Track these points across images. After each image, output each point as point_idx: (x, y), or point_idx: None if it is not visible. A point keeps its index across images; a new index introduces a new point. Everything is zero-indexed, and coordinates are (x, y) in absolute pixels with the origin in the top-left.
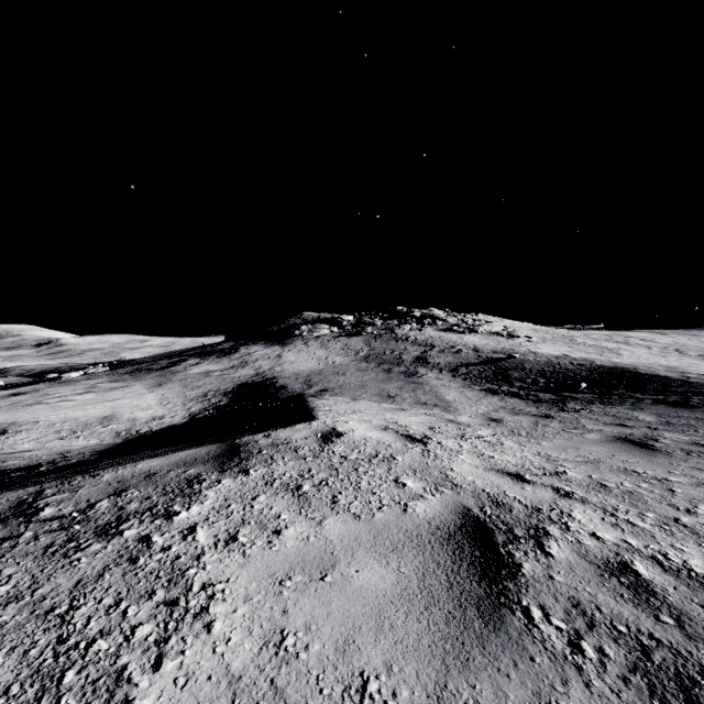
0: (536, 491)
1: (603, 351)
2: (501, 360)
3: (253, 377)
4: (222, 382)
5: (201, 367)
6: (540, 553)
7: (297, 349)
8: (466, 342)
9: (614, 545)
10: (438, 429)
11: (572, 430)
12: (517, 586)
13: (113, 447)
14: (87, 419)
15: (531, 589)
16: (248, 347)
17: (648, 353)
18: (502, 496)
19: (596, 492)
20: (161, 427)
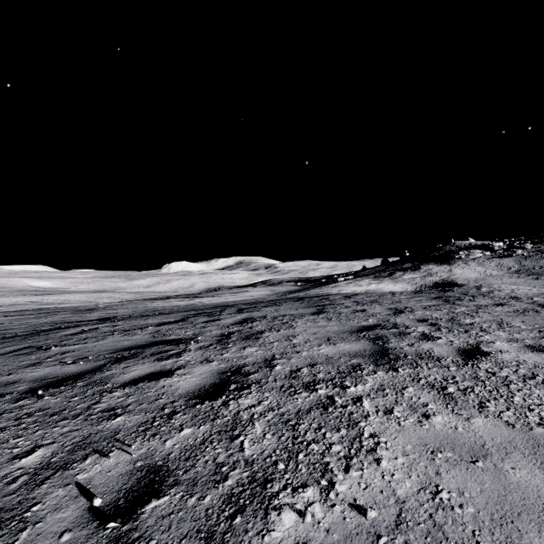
0: None
1: None
2: None
3: (440, 281)
4: (425, 282)
5: (407, 276)
6: None
7: (460, 266)
8: None
9: None
10: None
11: None
12: None
13: None
14: (385, 291)
15: None
16: (424, 266)
17: None
18: None
19: None
20: None
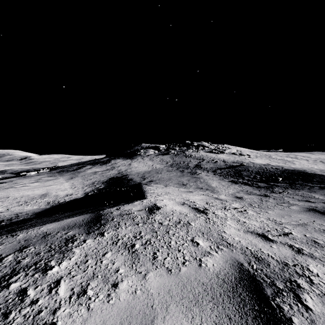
0: (280, 248)
1: (285, 162)
2: (237, 166)
3: (117, 174)
4: (102, 177)
5: (92, 170)
6: (301, 307)
7: (138, 161)
8: (219, 158)
9: None
10: (211, 203)
11: (282, 204)
12: None
13: (44, 210)
14: (33, 195)
15: None
16: (115, 160)
17: (307, 163)
18: (260, 253)
19: (314, 247)
20: (70, 199)
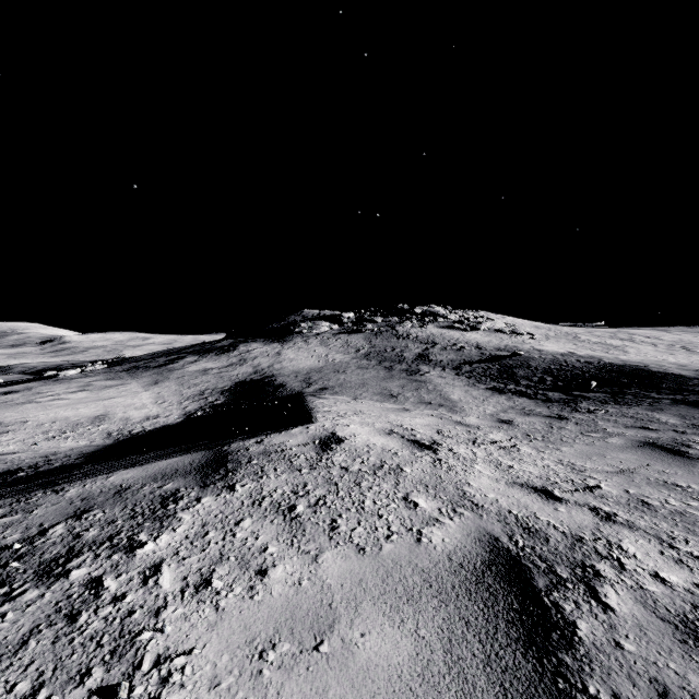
0: (572, 512)
1: (608, 348)
2: (505, 357)
3: (251, 375)
4: (220, 380)
5: (199, 365)
6: (596, 605)
7: (297, 346)
8: (469, 339)
9: (686, 591)
10: (447, 433)
11: (591, 434)
12: (577, 661)
13: (103, 448)
14: (78, 419)
15: (596, 665)
16: (247, 344)
17: (655, 351)
18: (533, 520)
19: (640, 512)
20: (154, 427)
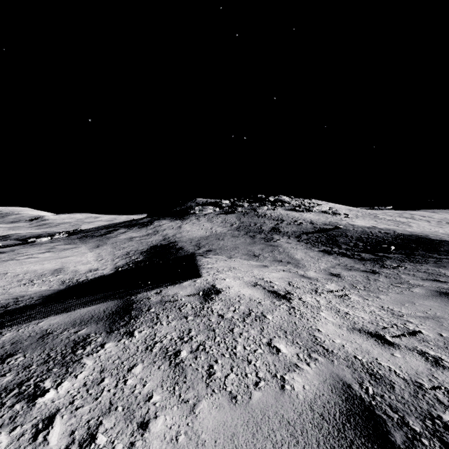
0: (406, 358)
1: (398, 224)
2: (330, 229)
3: (161, 241)
4: (140, 244)
5: (127, 235)
6: None
7: (192, 222)
8: (305, 218)
9: None
10: (295, 284)
11: (399, 285)
12: None
13: (57, 292)
14: (42, 271)
15: None
16: (159, 221)
17: (429, 225)
18: (376, 366)
19: None
20: (94, 276)
